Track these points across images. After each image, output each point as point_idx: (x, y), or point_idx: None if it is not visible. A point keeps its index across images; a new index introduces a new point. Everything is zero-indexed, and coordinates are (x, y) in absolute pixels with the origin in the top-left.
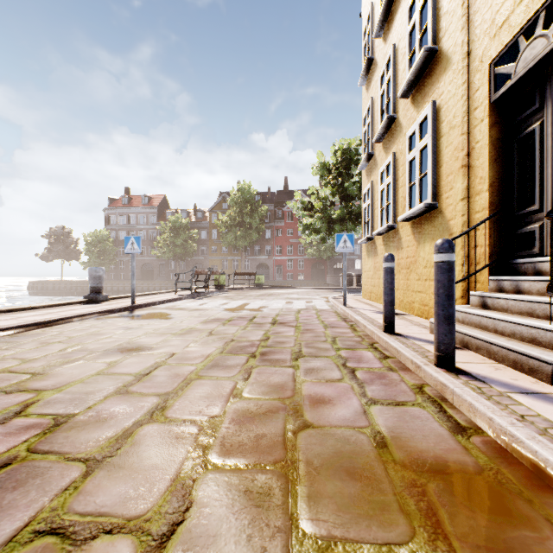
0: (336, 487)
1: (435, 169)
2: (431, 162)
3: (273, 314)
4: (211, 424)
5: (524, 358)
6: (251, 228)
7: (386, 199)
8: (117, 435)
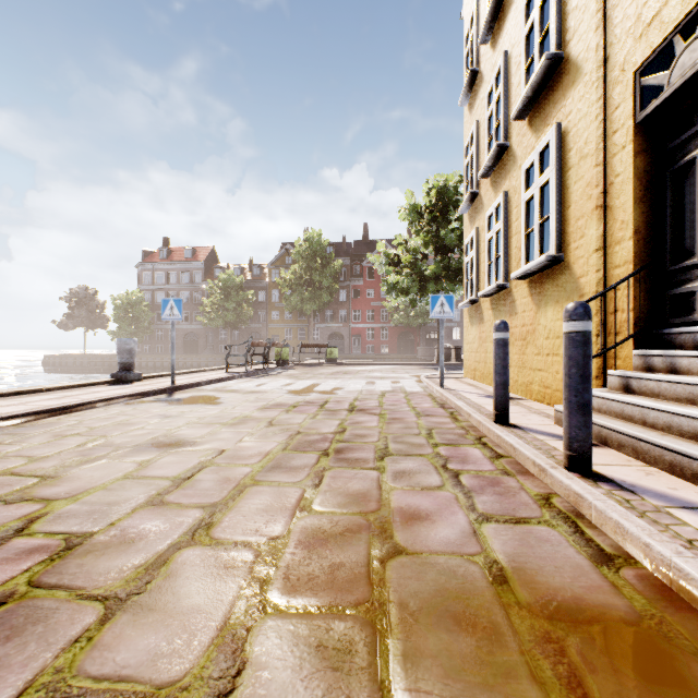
0: (441, 642)
1: (561, 212)
2: (555, 202)
3: (350, 399)
4: (271, 548)
5: (686, 459)
6: (322, 288)
7: (495, 250)
8: (146, 563)
